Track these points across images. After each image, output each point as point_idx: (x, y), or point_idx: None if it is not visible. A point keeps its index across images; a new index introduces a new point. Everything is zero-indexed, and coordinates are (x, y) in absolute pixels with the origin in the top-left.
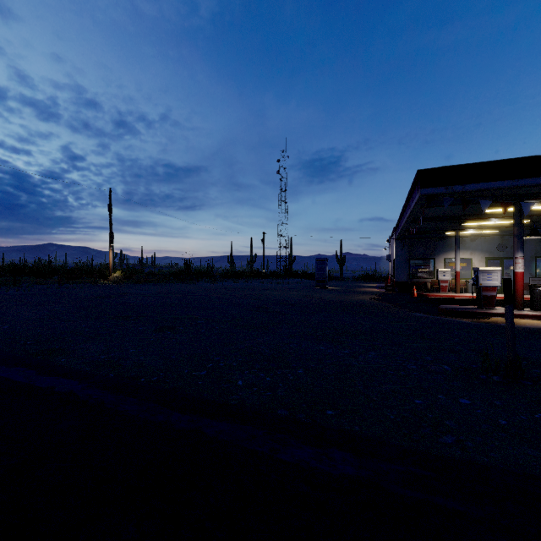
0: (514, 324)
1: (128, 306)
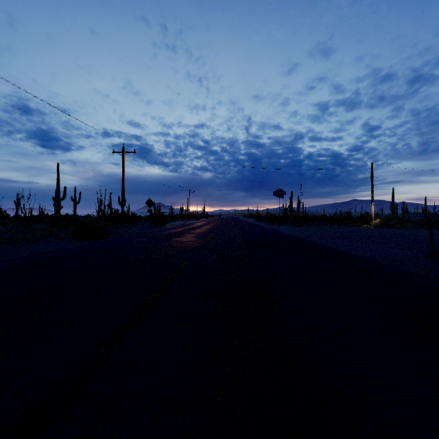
0: (432, 237)
1: (349, 235)
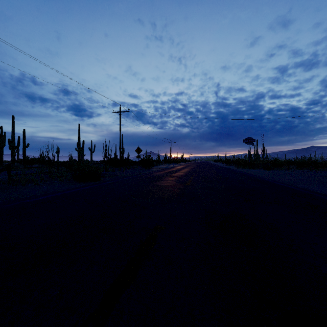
0: None
1: None
